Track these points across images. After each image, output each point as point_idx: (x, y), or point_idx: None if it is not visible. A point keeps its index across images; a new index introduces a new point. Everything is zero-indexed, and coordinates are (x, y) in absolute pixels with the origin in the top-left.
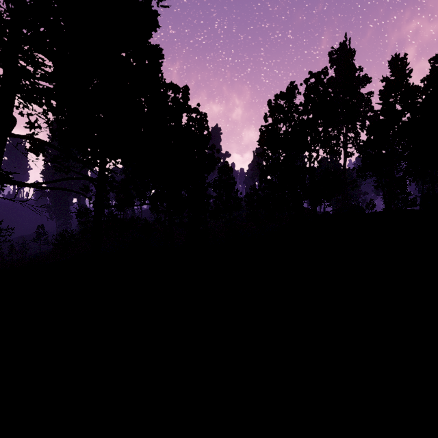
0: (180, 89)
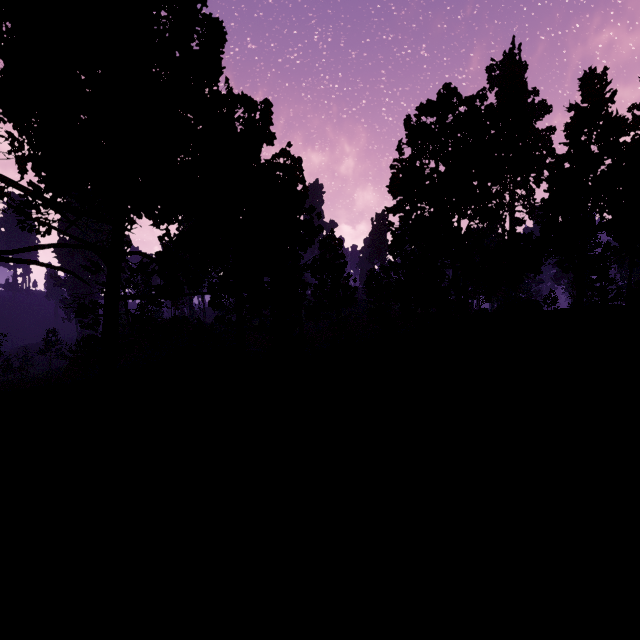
0: (257, 105)
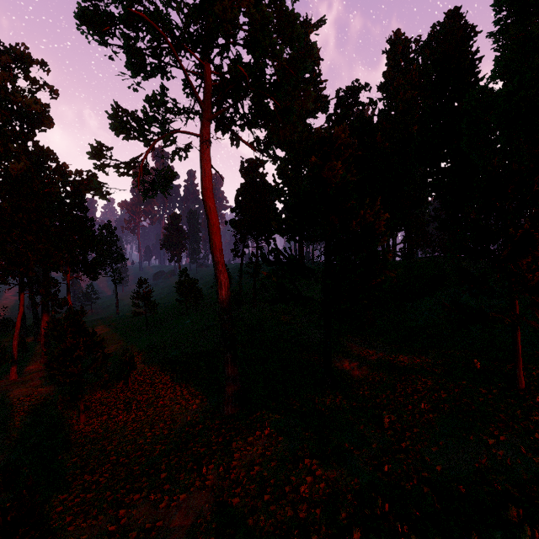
0: None
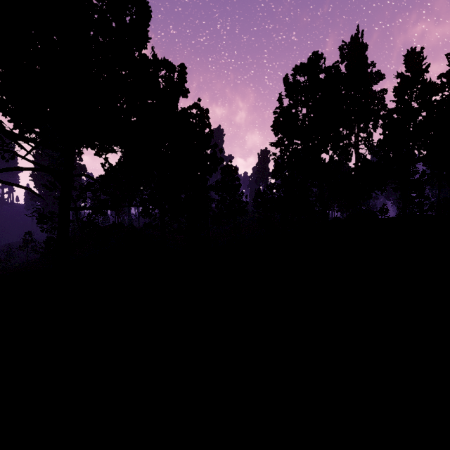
0: (175, 68)
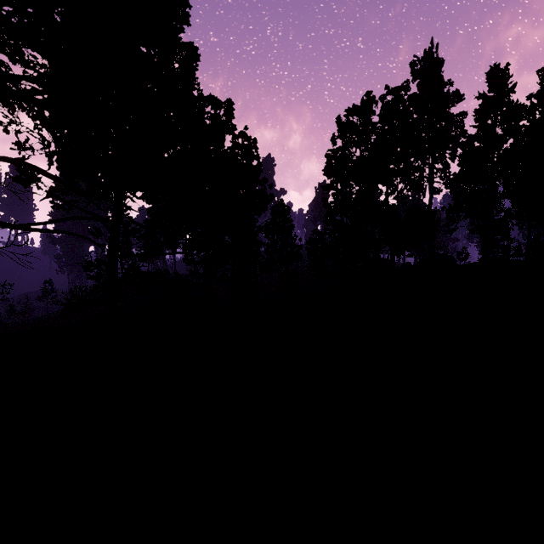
0: (222, 103)
